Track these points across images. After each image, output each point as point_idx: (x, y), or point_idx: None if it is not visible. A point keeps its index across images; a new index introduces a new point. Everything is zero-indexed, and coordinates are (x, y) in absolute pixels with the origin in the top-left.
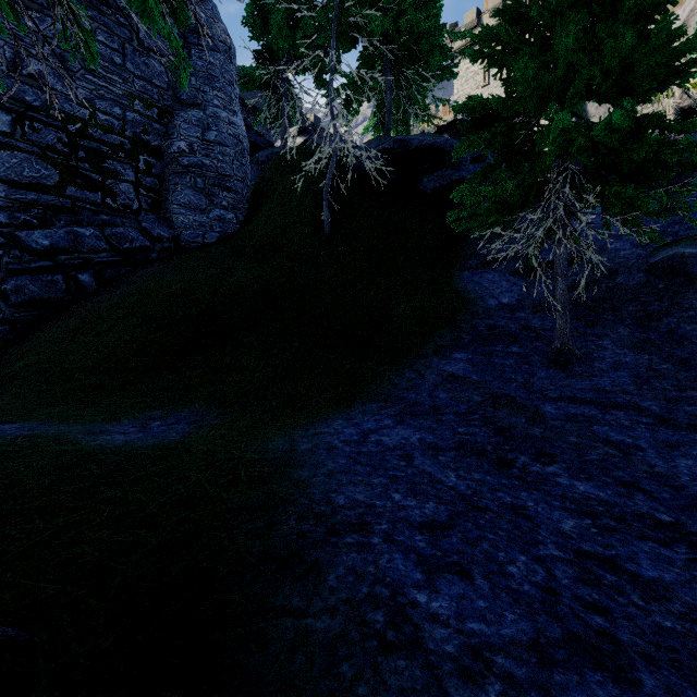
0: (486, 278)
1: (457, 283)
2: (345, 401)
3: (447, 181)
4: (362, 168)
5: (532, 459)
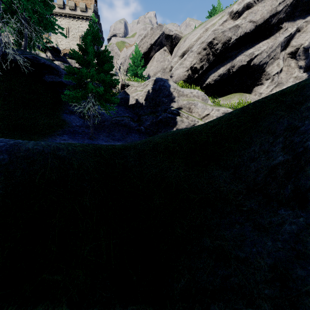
0: (71, 117)
1: (62, 117)
2: None
3: (56, 80)
4: (14, 60)
5: None
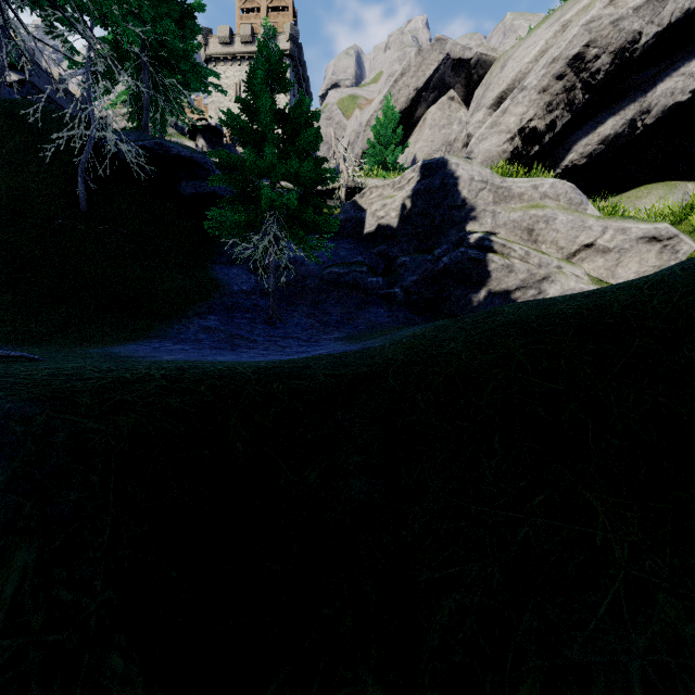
0: (232, 271)
1: (212, 273)
2: (132, 339)
3: (203, 191)
4: (120, 155)
5: (246, 349)
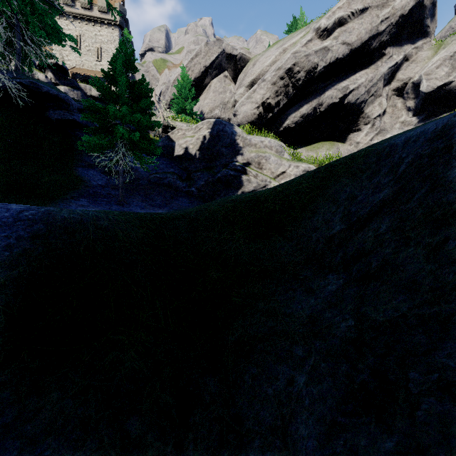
0: (90, 172)
1: (76, 172)
2: None
3: (66, 118)
4: (1, 86)
5: None
